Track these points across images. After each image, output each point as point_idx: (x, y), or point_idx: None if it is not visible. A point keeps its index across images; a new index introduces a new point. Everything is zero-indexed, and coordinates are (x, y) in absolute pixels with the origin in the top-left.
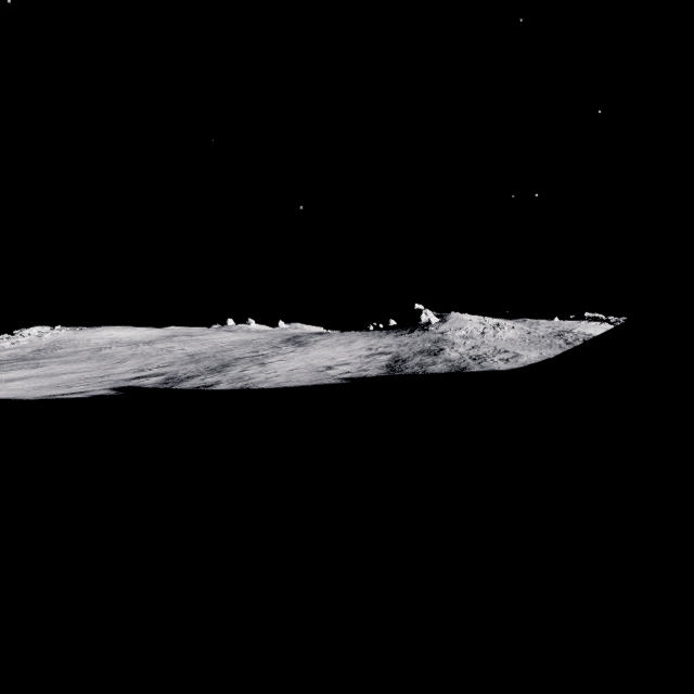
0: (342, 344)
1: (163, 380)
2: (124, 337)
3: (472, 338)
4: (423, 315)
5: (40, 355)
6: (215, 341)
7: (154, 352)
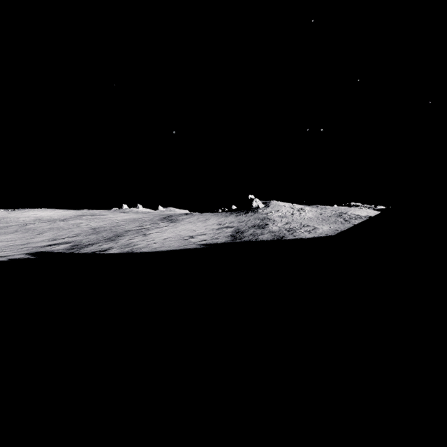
0: (200, 221)
1: (69, 246)
2: (45, 216)
3: (285, 217)
4: (254, 202)
5: None
6: (112, 218)
7: (66, 227)
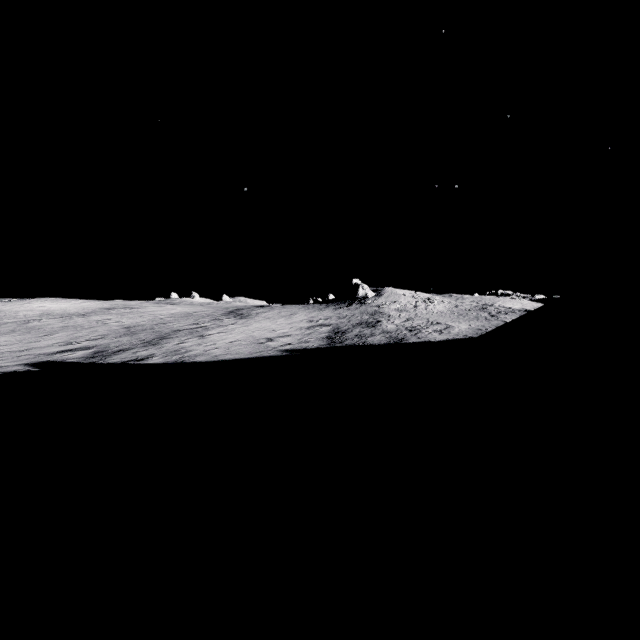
0: (283, 316)
1: (90, 353)
2: (57, 309)
3: (406, 311)
4: (360, 289)
5: None
6: (155, 313)
7: (87, 325)
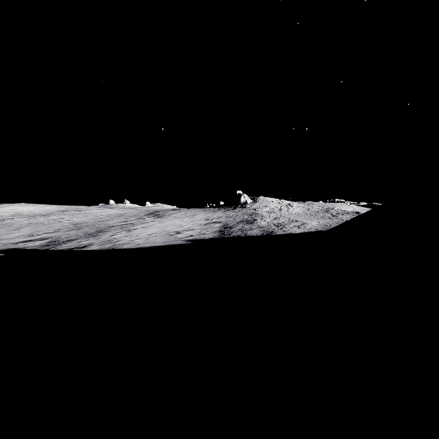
0: (188, 216)
1: (46, 243)
2: (25, 211)
3: (274, 213)
4: (242, 197)
5: None
6: (96, 214)
7: (46, 222)
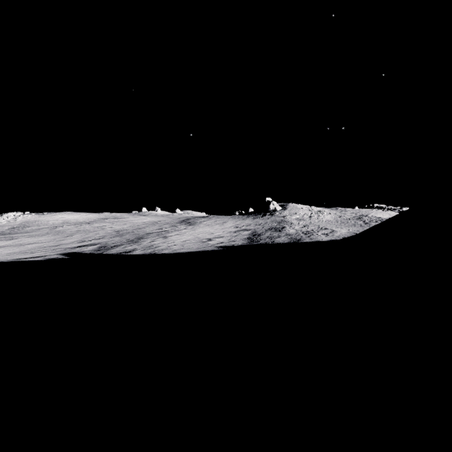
0: (218, 224)
1: (97, 248)
2: (72, 219)
3: (303, 220)
4: (271, 204)
5: (14, 231)
6: (133, 221)
7: (92, 229)
